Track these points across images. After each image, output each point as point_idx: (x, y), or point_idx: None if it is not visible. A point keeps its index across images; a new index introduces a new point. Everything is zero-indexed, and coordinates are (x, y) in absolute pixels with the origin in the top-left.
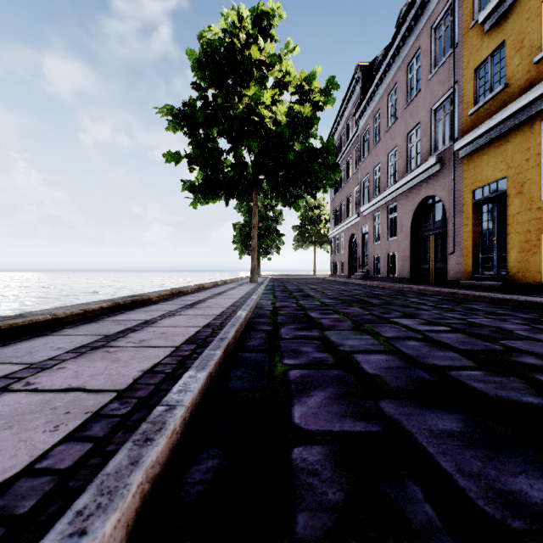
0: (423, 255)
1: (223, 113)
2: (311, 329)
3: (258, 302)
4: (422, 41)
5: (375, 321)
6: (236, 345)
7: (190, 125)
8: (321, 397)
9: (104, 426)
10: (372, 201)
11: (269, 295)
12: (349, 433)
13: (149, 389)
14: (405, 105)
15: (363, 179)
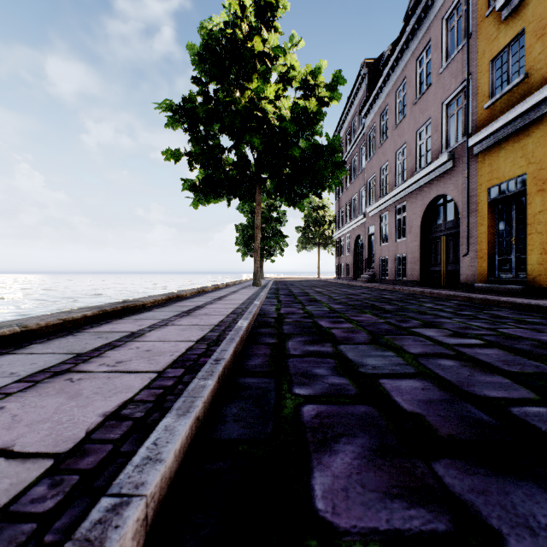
0: (434, 257)
1: (224, 108)
2: (323, 343)
3: (261, 308)
4: (432, 33)
5: (394, 332)
6: (235, 365)
7: (190, 121)
8: (350, 455)
9: (2, 546)
10: (379, 201)
11: (273, 300)
12: (404, 535)
13: (104, 451)
14: (414, 101)
15: (369, 179)
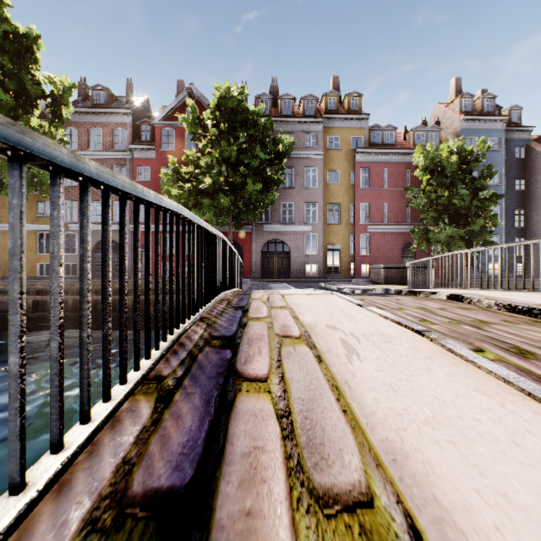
0: None
1: None
2: None
3: None
4: None
5: None
6: None
7: None
8: None
9: None
10: None
11: None
12: None
13: None
14: None
15: None
